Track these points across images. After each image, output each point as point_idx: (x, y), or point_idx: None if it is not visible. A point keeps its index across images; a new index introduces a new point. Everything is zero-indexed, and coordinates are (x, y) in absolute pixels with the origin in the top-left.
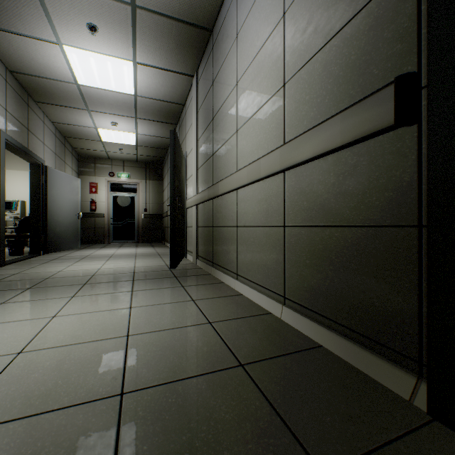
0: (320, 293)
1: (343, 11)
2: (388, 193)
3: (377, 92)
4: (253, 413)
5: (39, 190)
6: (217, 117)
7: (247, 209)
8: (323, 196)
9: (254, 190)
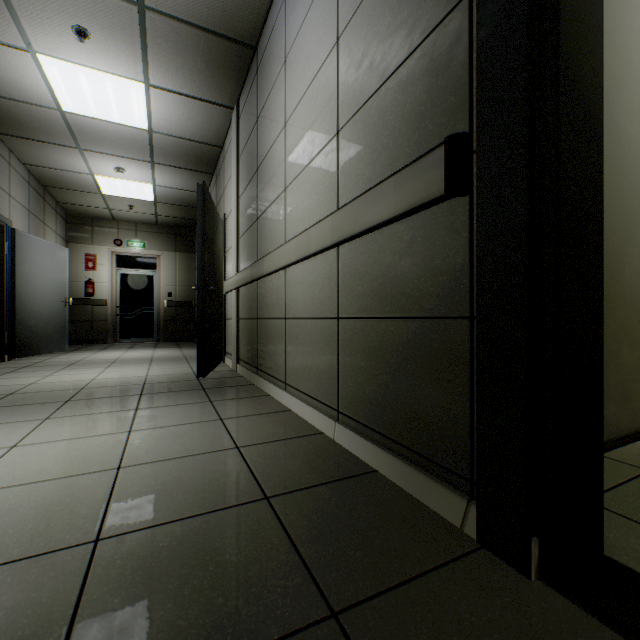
0: (376, 404)
1: (398, 46)
2: (442, 278)
3: (429, 153)
4: (267, 553)
5: (2, 265)
6: (262, 168)
7: (297, 295)
8: (379, 280)
9: (305, 270)
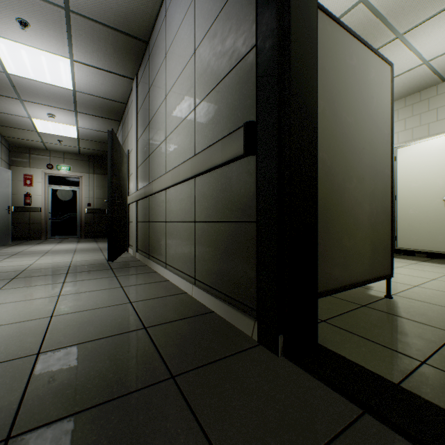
0: (214, 273)
1: (225, 64)
2: (245, 199)
3: (237, 130)
4: (141, 353)
5: None
6: (152, 122)
7: (173, 207)
8: (216, 199)
9: (177, 191)
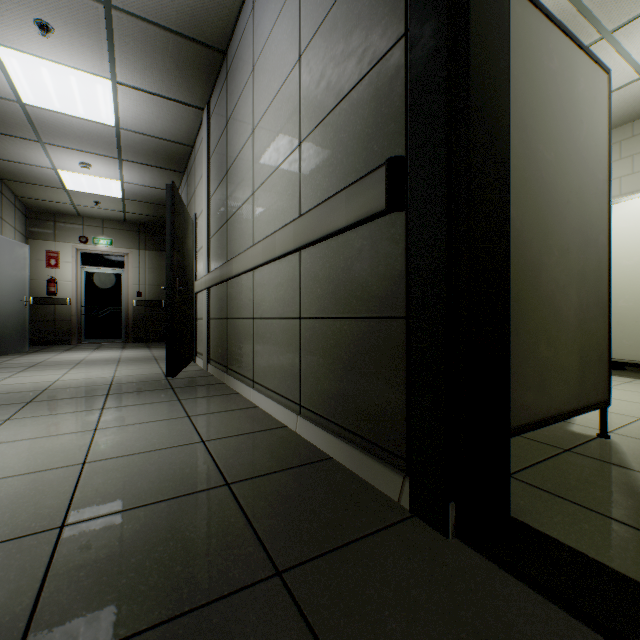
0: (332, 397)
1: (350, 72)
2: (385, 282)
3: (373, 172)
4: (224, 529)
5: None
6: (231, 171)
7: (264, 296)
8: (335, 283)
9: (271, 272)
